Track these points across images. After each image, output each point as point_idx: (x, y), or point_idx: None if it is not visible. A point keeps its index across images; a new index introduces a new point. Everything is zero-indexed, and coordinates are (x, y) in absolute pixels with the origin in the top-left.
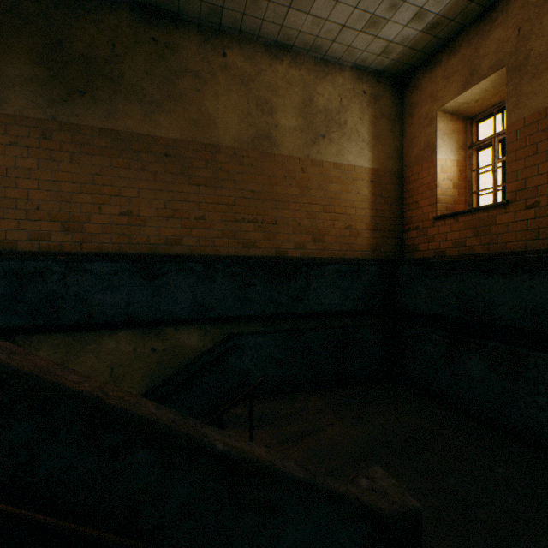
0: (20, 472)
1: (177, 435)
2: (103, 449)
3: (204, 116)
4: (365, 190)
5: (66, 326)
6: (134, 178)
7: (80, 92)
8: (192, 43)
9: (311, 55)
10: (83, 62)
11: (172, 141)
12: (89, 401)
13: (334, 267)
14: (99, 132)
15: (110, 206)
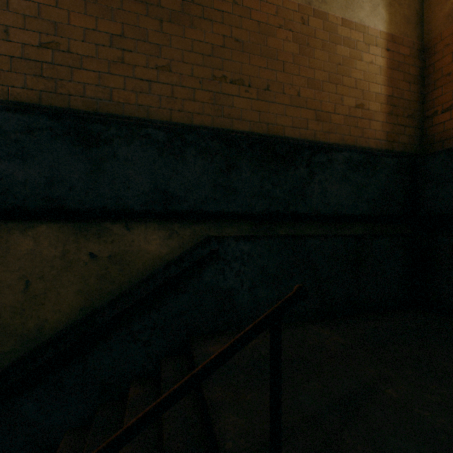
0: None
1: None
2: None
3: None
4: (379, 60)
5: None
6: None
7: None
8: None
9: None
10: None
11: None
12: None
13: (344, 155)
14: None
15: (22, 31)
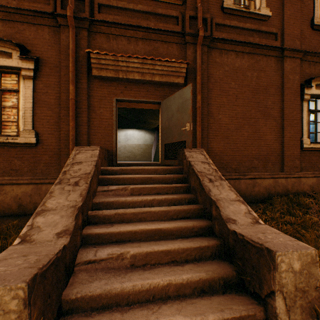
0: None
1: None
2: None
3: None
4: None
5: None
6: None
7: None
8: None
9: None
10: None
11: None
12: None
13: None
14: None
15: None
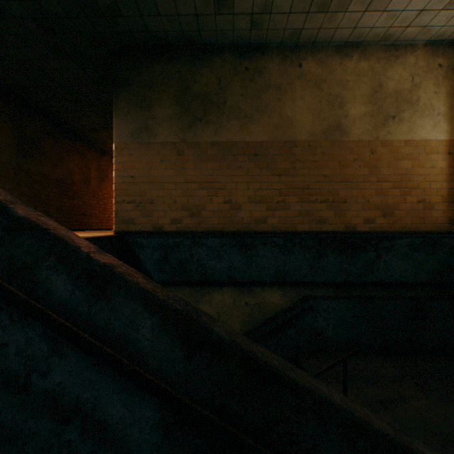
0: (308, 453)
1: (405, 449)
2: (355, 449)
3: (283, 119)
4: (440, 163)
5: (191, 282)
6: (233, 175)
7: (199, 119)
8: (274, 63)
9: (380, 44)
10: (201, 98)
11: (259, 143)
12: (346, 413)
13: (405, 240)
14: (210, 145)
15: (217, 197)
